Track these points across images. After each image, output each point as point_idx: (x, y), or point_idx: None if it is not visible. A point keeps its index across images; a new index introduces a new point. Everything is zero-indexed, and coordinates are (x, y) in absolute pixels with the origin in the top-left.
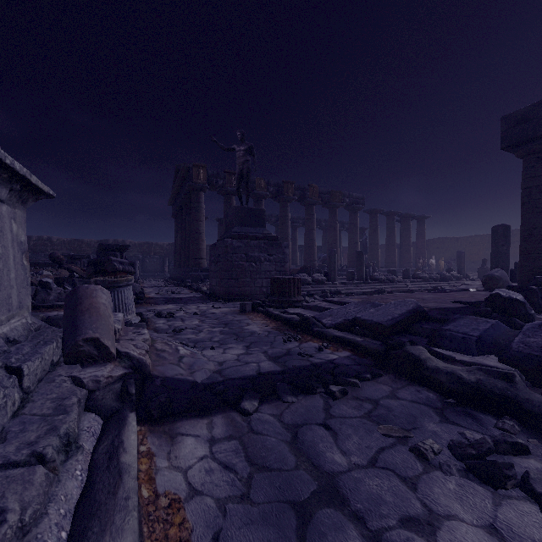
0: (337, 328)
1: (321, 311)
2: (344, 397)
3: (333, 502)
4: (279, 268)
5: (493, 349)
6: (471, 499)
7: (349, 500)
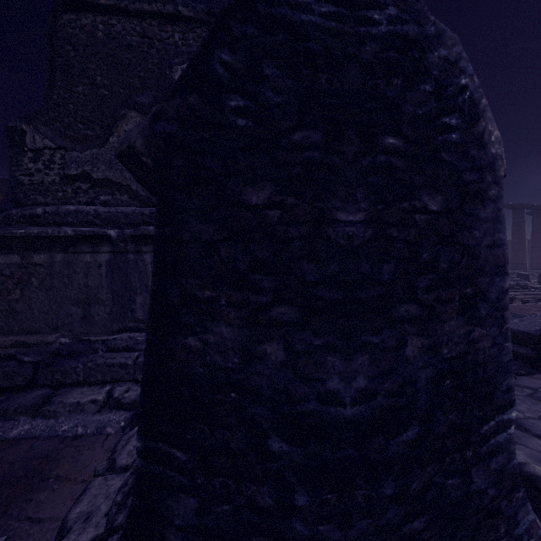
0: None
1: None
2: None
3: (518, 429)
4: None
5: None
6: None
7: (529, 430)
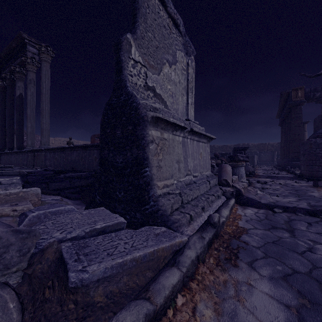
0: None
1: None
2: None
3: (289, 232)
4: None
5: None
6: None
7: (295, 233)
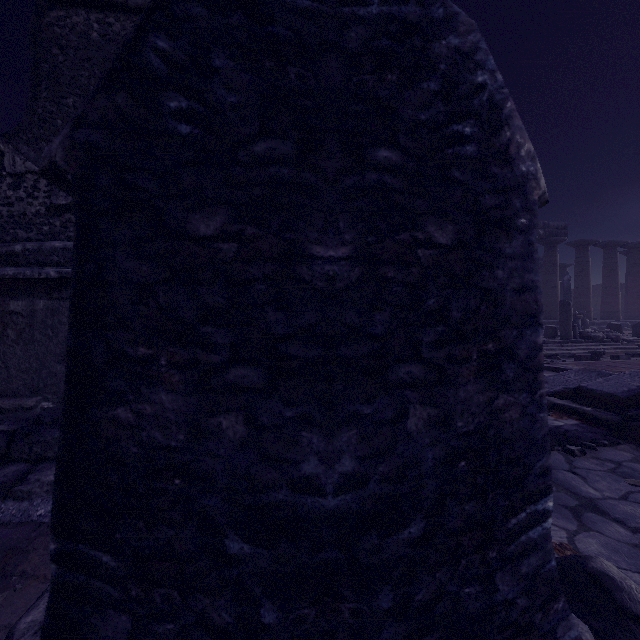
0: (556, 396)
1: None
2: (583, 456)
3: (594, 512)
4: None
5: None
6: None
7: (608, 513)
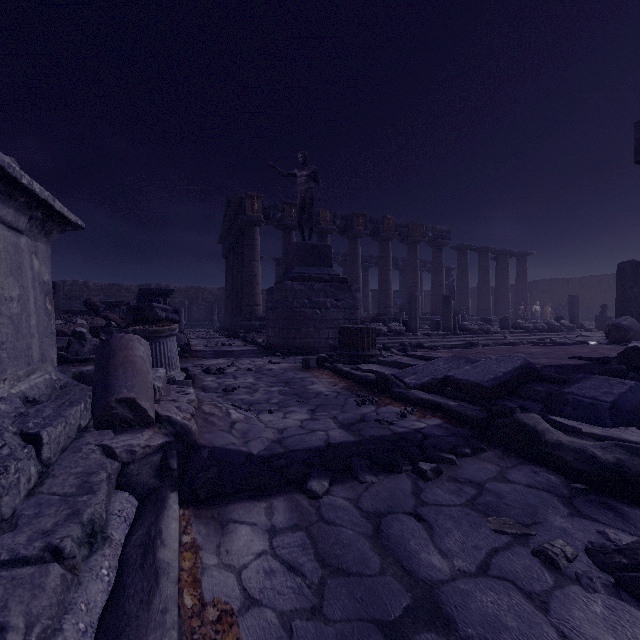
0: (423, 389)
1: (402, 367)
2: (438, 478)
3: (433, 623)
4: (349, 316)
5: (633, 419)
6: (628, 629)
7: (455, 622)
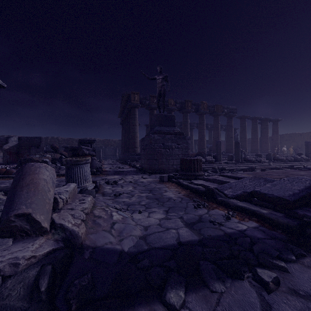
0: (237, 198)
1: (219, 183)
2: (278, 289)
3: None
4: (184, 153)
5: None
6: None
7: None
